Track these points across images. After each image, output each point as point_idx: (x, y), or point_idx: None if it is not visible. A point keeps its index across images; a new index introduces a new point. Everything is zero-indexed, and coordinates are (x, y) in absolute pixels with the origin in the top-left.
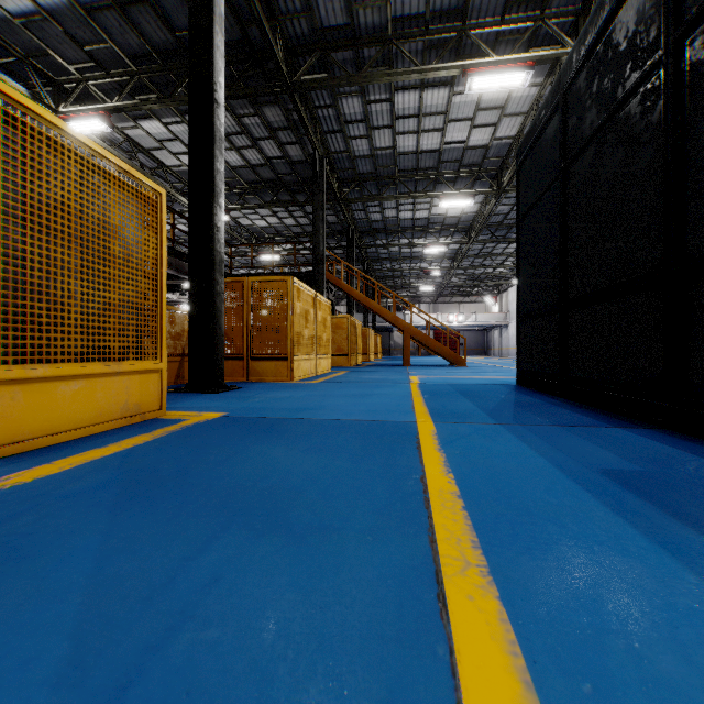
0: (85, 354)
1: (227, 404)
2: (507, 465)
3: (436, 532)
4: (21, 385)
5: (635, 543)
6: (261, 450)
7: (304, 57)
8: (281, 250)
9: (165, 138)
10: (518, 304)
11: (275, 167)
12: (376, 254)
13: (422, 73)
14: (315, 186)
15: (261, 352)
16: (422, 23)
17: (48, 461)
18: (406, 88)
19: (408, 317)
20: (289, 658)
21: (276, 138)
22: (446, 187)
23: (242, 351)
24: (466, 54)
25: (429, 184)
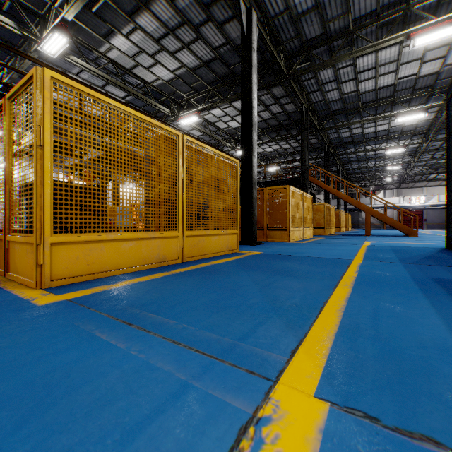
0: (217, 227)
1: (261, 249)
2: (386, 273)
3: (340, 281)
4: (204, 237)
5: (412, 289)
6: (281, 262)
7: (295, 58)
8: (280, 164)
9: (221, 115)
10: (446, 193)
11: (278, 118)
12: (347, 158)
13: (375, 46)
14: (302, 127)
15: (272, 226)
16: (375, 15)
17: (215, 260)
18: (364, 54)
19: (374, 200)
20: (297, 288)
21: (279, 102)
22: (402, 106)
23: (263, 225)
24: (412, 21)
25: (386, 108)
